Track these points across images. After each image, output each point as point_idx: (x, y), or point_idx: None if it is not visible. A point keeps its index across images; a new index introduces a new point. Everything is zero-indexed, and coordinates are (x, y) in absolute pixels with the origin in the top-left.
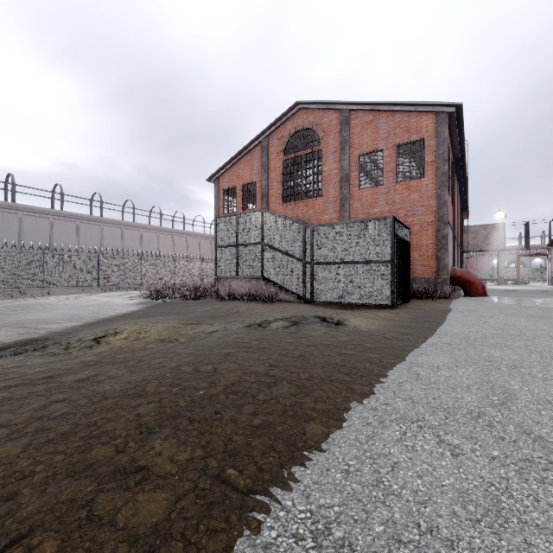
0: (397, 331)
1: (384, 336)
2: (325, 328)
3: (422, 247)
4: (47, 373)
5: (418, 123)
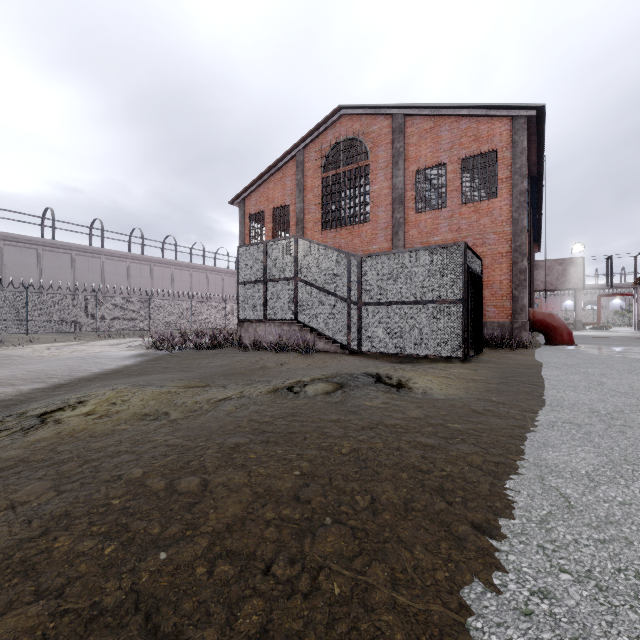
0: (486, 399)
1: (472, 409)
2: (383, 395)
3: (495, 284)
4: None
5: (490, 131)
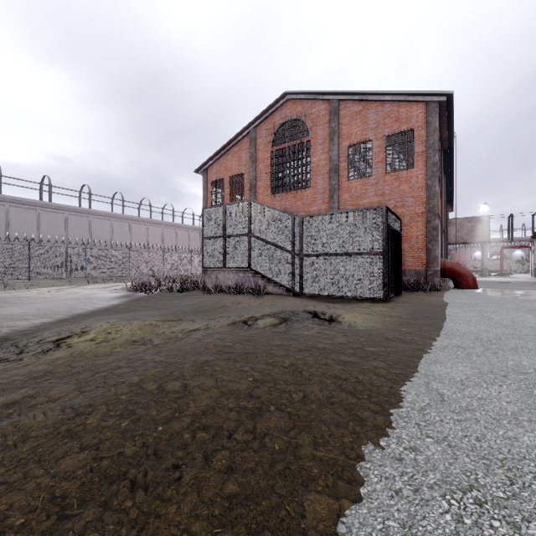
0: (397, 330)
1: (385, 337)
2: (317, 327)
3: (412, 239)
4: None
5: (408, 113)
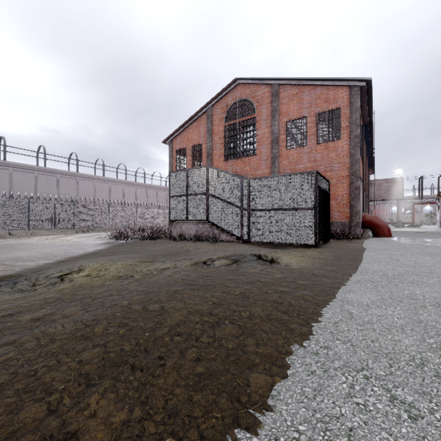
0: (323, 268)
1: (313, 273)
2: (261, 266)
3: (339, 197)
4: (9, 311)
5: (335, 95)
